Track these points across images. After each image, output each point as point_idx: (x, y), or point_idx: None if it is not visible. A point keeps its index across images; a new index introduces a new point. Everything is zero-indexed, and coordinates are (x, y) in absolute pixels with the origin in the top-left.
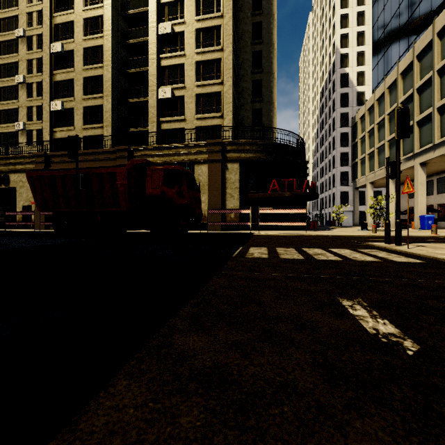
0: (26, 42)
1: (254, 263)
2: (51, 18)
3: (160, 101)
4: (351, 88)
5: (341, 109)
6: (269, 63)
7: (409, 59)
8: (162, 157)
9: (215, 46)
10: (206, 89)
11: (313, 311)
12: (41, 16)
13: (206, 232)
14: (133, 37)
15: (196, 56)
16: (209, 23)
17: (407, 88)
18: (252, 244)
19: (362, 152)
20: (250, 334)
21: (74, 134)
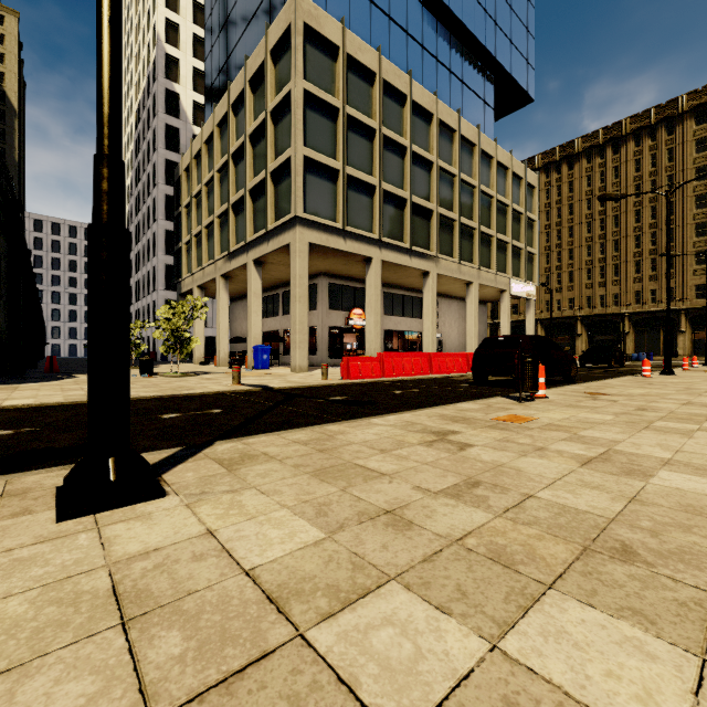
0: None
1: None
2: None
3: None
4: (185, 124)
5: (167, 152)
6: None
7: (241, 83)
8: None
9: None
10: None
11: None
12: None
13: None
14: None
15: None
16: None
17: (240, 133)
18: None
19: (189, 232)
20: None
21: None
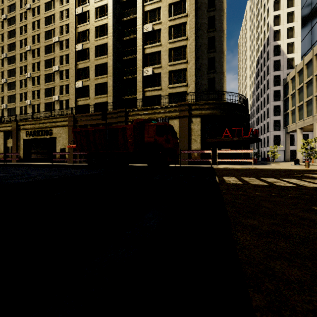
0: (59, 44)
1: (237, 187)
2: (76, 29)
3: (144, 77)
4: (282, 56)
5: (274, 72)
6: (220, 45)
7: None
8: (147, 115)
9: (182, 36)
10: (176, 67)
11: (303, 212)
12: (68, 27)
13: (178, 166)
14: (126, 36)
15: (169, 45)
16: (178, 21)
17: None
18: (221, 174)
19: (292, 105)
20: (277, 220)
21: (89, 102)
